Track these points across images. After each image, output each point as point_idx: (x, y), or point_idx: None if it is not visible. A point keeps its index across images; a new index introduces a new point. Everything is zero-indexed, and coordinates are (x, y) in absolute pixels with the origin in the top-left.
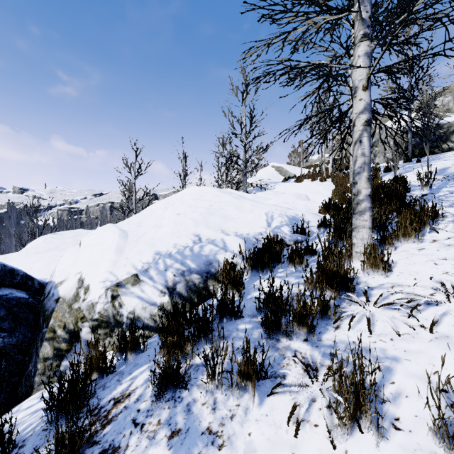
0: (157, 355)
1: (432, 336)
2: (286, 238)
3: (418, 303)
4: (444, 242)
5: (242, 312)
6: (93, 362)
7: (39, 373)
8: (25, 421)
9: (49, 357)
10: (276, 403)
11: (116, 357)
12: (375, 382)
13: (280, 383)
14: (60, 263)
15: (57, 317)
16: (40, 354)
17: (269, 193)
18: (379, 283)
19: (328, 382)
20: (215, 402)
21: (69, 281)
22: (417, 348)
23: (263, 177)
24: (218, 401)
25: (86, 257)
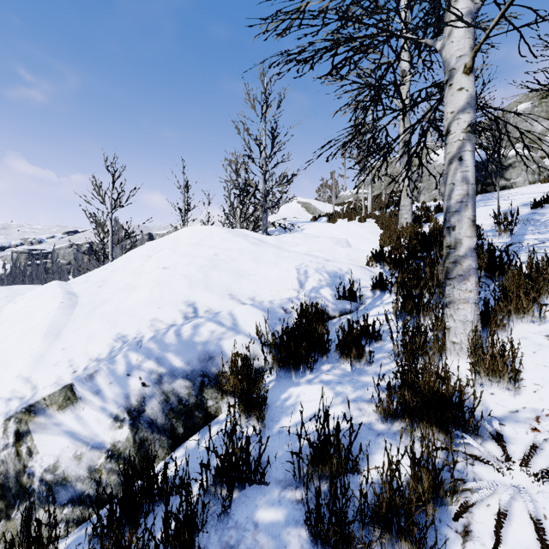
0: None
1: None
2: (329, 307)
3: None
4: None
5: (264, 477)
6: None
7: None
8: None
9: None
10: None
11: None
12: None
13: None
14: None
15: None
16: None
17: (297, 236)
18: (509, 408)
19: None
20: None
21: None
22: None
23: (287, 215)
24: None
25: None
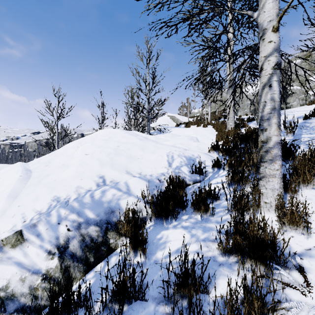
0: None
1: None
2: (186, 178)
3: None
4: None
5: (144, 296)
6: None
7: None
8: None
9: None
10: None
11: None
12: None
13: None
14: None
15: None
16: None
17: (167, 135)
18: (304, 246)
19: None
20: None
21: None
22: None
23: (161, 123)
24: None
25: None
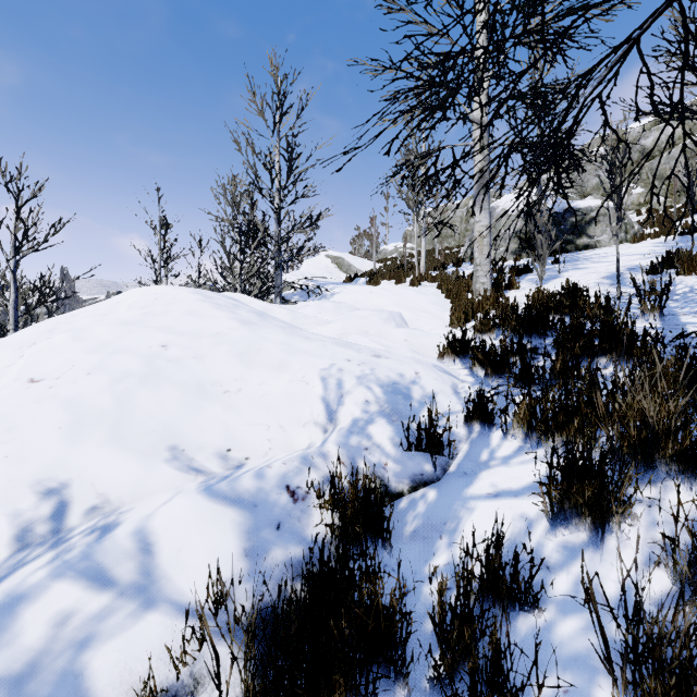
0: None
1: None
2: (389, 470)
3: None
4: None
5: None
6: None
7: None
8: None
9: None
10: None
11: None
12: None
13: None
14: None
15: None
16: None
17: (325, 306)
18: None
19: None
20: None
21: None
22: None
23: (312, 273)
24: None
25: None
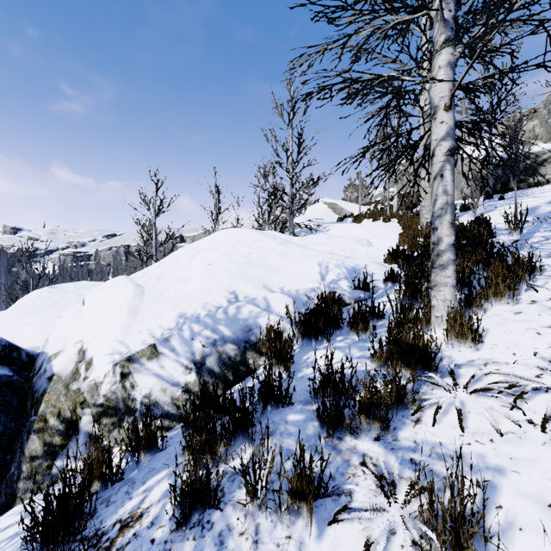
0: (179, 456)
1: (545, 437)
2: (345, 296)
3: (524, 391)
4: (546, 304)
5: (291, 397)
6: (94, 467)
7: (24, 477)
8: (0, 550)
9: (37, 455)
10: (341, 536)
11: (126, 458)
12: (478, 510)
13: (346, 506)
14: (56, 328)
15: (50, 401)
16: (25, 451)
17: (321, 236)
18: (468, 359)
19: (411, 504)
20: (257, 531)
21: (67, 353)
22: (527, 455)
23: (313, 216)
24: (261, 529)
25: (90, 321)
